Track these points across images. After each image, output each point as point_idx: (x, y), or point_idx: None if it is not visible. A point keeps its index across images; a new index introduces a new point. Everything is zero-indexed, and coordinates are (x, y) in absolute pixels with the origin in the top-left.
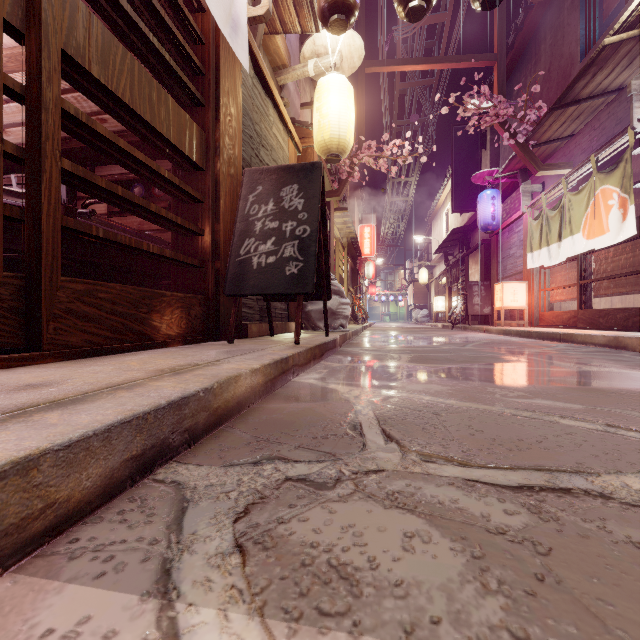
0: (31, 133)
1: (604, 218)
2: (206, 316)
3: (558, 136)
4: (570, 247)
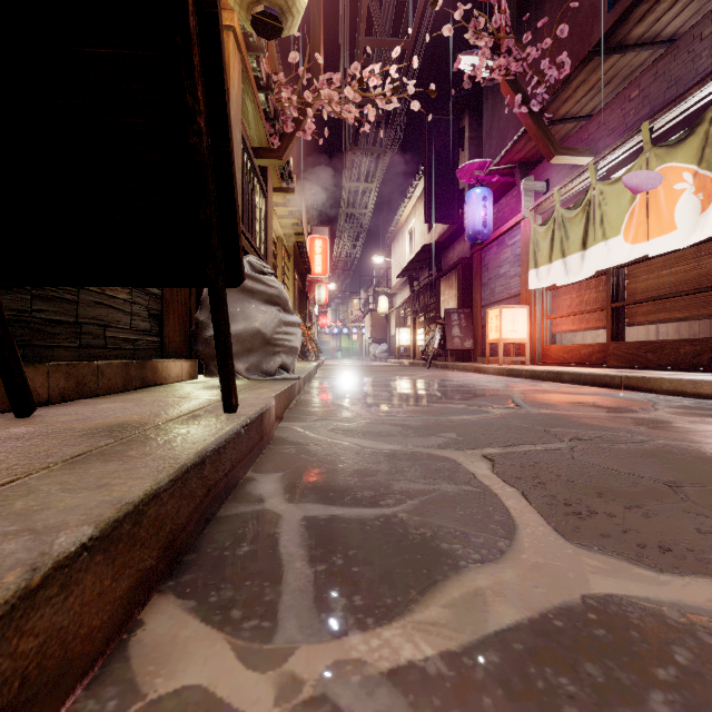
0: None
1: (666, 210)
2: None
3: (576, 113)
4: (602, 256)
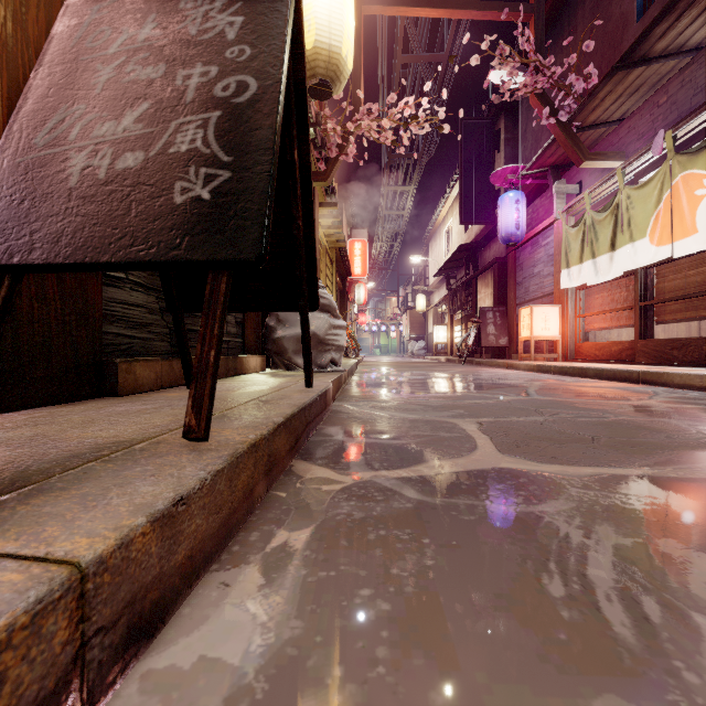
0: None
1: (688, 215)
2: None
3: (606, 119)
4: (629, 258)
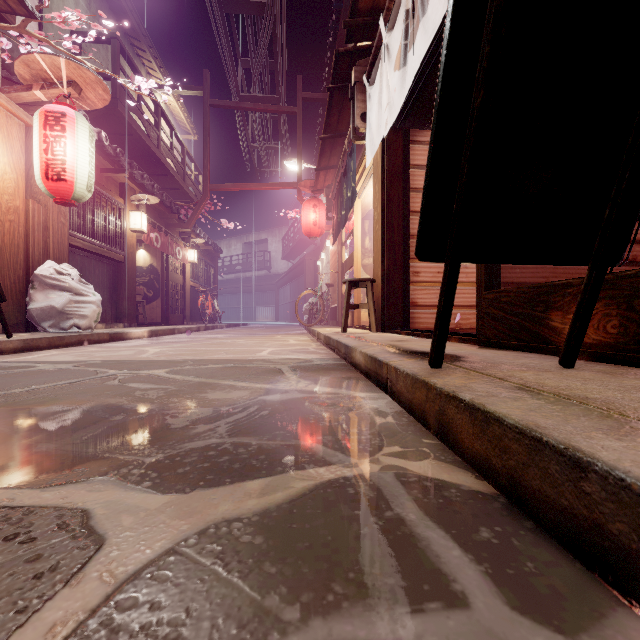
0: None
1: None
2: None
3: None
4: None
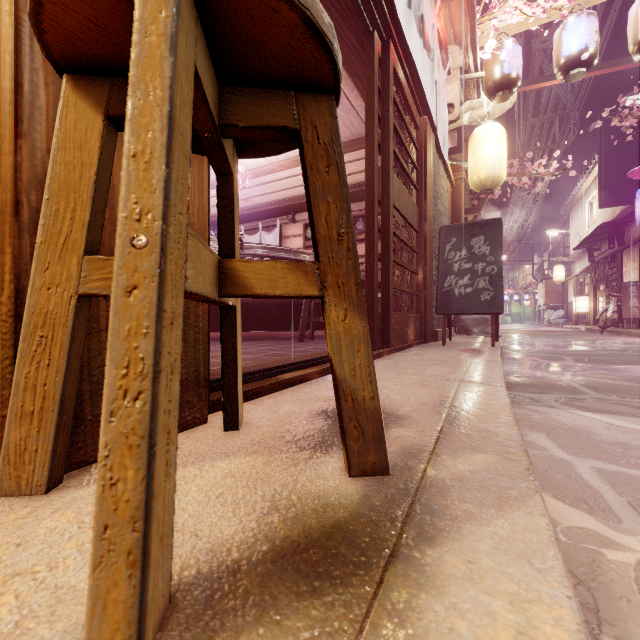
0: (384, 247)
1: None
2: (419, 327)
3: None
4: None
